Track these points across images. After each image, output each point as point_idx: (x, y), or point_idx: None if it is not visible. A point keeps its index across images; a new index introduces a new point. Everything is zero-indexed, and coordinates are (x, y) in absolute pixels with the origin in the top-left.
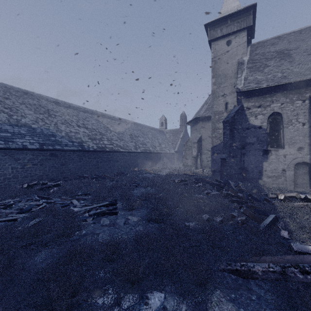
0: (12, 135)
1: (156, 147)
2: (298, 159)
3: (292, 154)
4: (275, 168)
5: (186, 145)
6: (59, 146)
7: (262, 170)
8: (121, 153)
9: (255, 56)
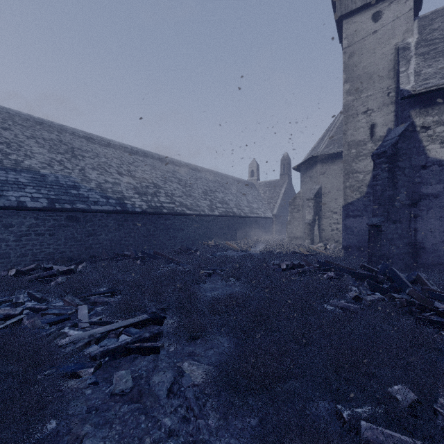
0: (2, 185)
1: (244, 209)
2: None
3: None
4: None
5: (293, 204)
6: (82, 204)
7: None
8: (187, 217)
9: (432, 34)
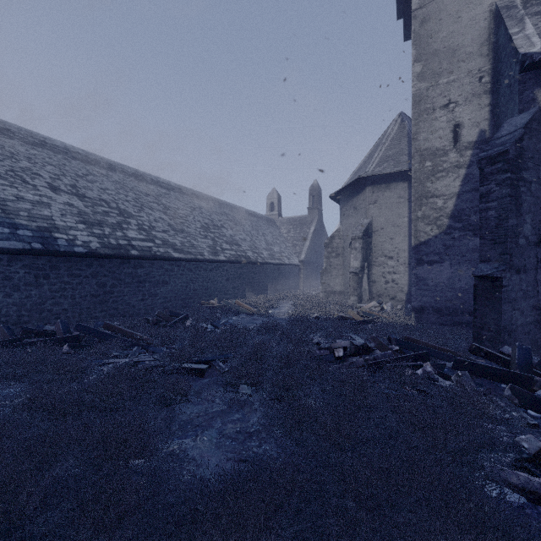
0: None
1: (262, 252)
2: None
3: None
4: None
5: (330, 246)
6: None
7: None
8: (174, 263)
9: None
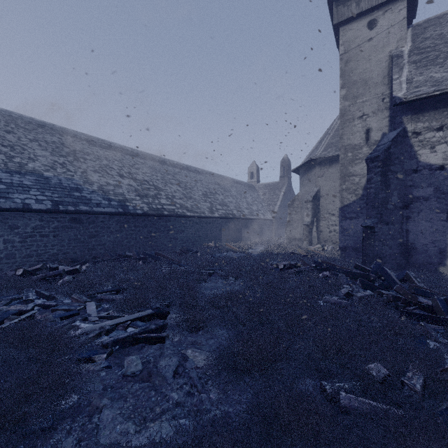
0: (7, 188)
1: (244, 210)
2: None
3: None
4: None
5: (292, 206)
6: (85, 206)
7: (446, 249)
8: (187, 219)
9: (424, 42)
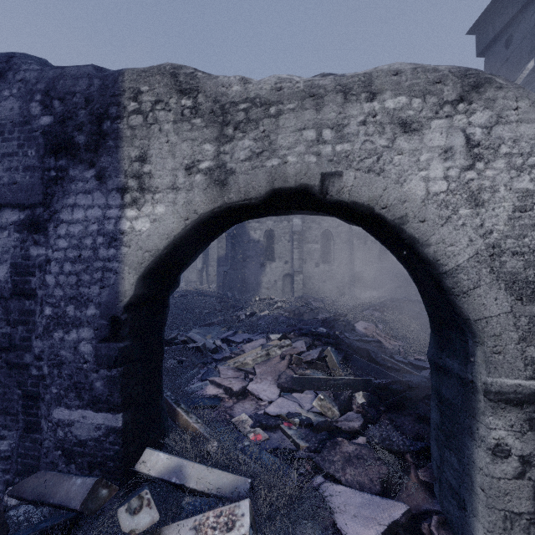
0: None
1: None
2: (285, 271)
3: (281, 267)
4: (269, 280)
5: None
6: None
7: (260, 282)
8: None
9: None
